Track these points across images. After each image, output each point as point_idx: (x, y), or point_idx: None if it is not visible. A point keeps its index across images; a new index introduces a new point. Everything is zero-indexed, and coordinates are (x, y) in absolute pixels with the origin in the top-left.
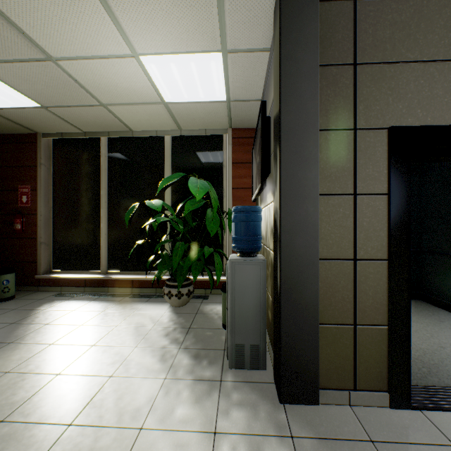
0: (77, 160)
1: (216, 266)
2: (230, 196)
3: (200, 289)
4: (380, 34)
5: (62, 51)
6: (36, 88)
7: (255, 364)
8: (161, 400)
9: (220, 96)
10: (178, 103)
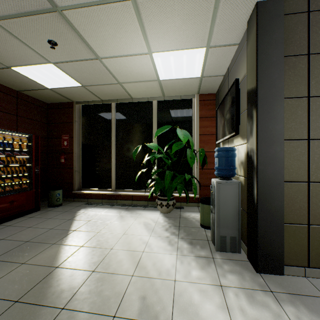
0: (97, 118)
1: (193, 187)
2: (198, 140)
3: (177, 202)
4: None
5: (106, 53)
6: (83, 75)
7: (233, 249)
8: (180, 266)
9: (197, 74)
10: (167, 80)
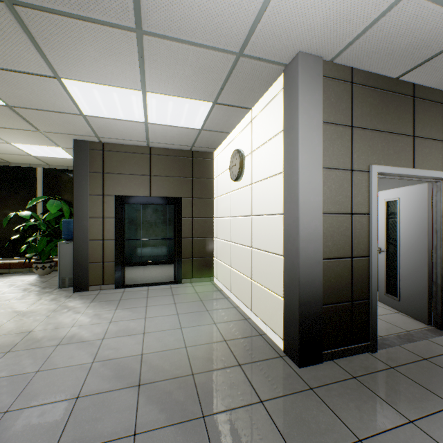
0: None
1: None
2: None
3: None
4: (113, 163)
5: None
6: None
7: (71, 285)
8: (20, 297)
9: (69, 157)
10: (43, 156)
